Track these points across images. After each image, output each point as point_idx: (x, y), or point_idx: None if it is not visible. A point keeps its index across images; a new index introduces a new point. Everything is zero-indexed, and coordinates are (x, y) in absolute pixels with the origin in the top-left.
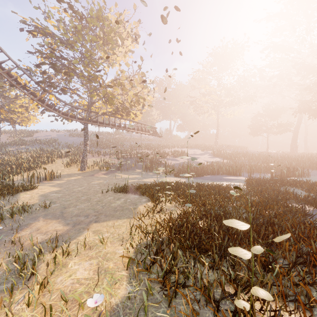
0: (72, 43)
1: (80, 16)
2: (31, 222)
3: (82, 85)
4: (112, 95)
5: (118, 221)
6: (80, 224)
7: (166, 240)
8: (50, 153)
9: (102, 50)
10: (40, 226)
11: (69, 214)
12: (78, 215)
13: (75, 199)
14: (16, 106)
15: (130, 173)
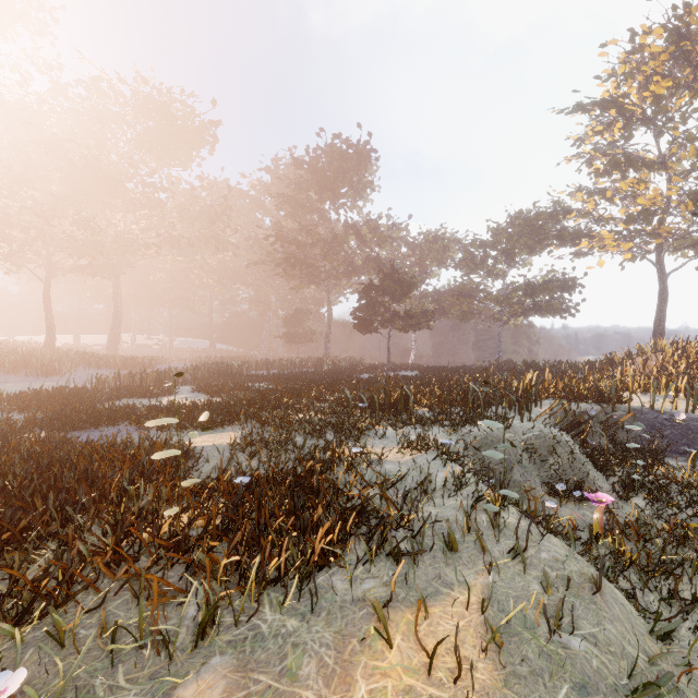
0: None
1: None
2: None
3: None
4: None
5: None
6: None
7: None
8: None
9: None
10: None
11: None
12: None
13: None
14: None
15: None
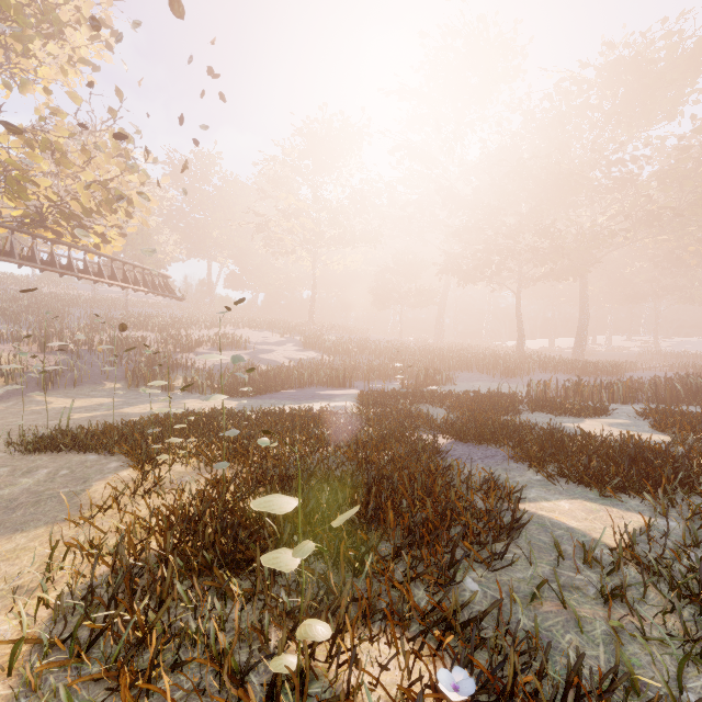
0: None
1: None
2: None
3: None
4: (21, 171)
5: (13, 538)
6: None
7: (148, 563)
8: None
9: None
10: None
11: None
12: None
13: None
14: None
15: (84, 392)
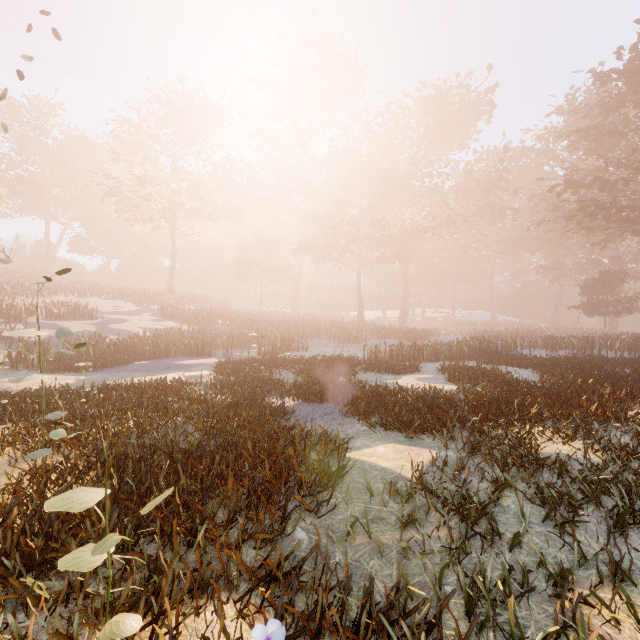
0: None
1: None
2: None
3: None
4: None
5: None
6: None
7: None
8: None
9: None
10: None
11: None
12: None
13: None
14: None
15: None
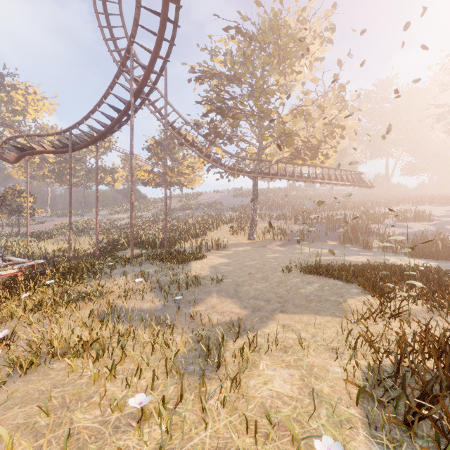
0: (240, 76)
1: (249, 37)
2: (205, 296)
3: (251, 127)
4: (291, 132)
5: (316, 317)
6: (261, 311)
7: (438, 378)
8: (215, 218)
9: (276, 73)
10: (214, 303)
11: (244, 294)
12: (256, 297)
13: (248, 276)
14: (184, 167)
15: (317, 245)
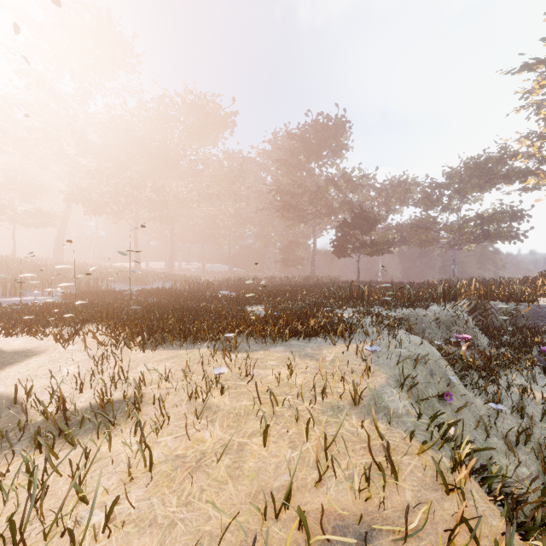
0: None
1: None
2: None
3: None
4: None
5: (24, 363)
6: None
7: (174, 328)
8: None
9: None
10: None
11: None
12: None
13: None
14: None
15: None
